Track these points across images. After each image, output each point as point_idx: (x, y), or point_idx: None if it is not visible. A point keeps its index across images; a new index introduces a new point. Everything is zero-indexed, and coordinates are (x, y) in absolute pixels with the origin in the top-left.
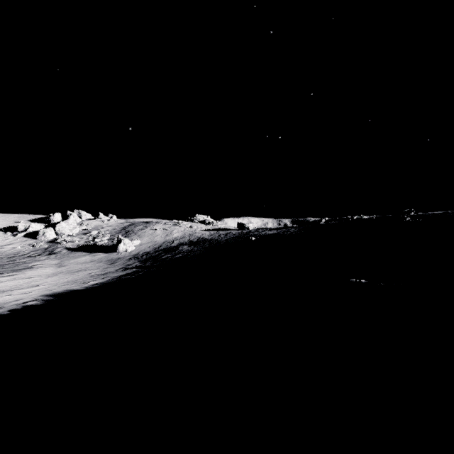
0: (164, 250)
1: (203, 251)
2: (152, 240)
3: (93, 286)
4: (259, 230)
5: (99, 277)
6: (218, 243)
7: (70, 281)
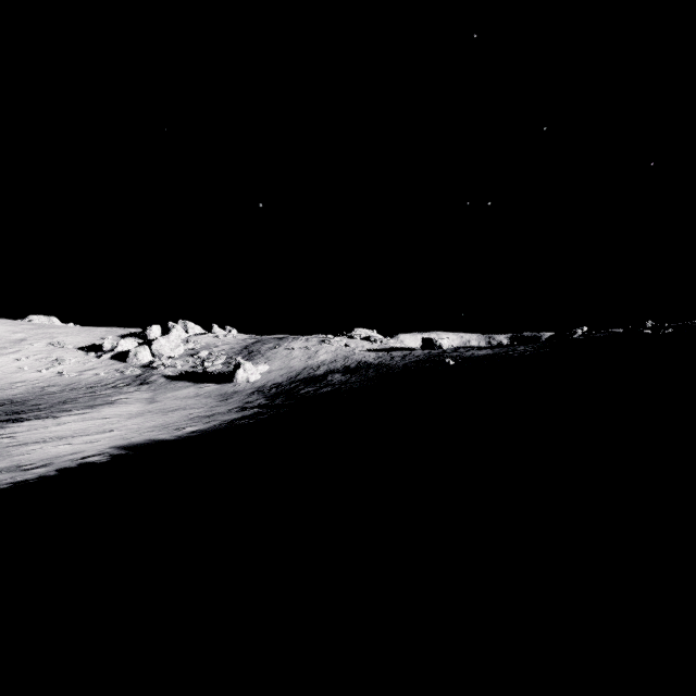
0: (303, 381)
1: (366, 383)
2: (287, 365)
3: (189, 434)
4: (459, 349)
5: (202, 420)
6: (390, 370)
7: (158, 426)
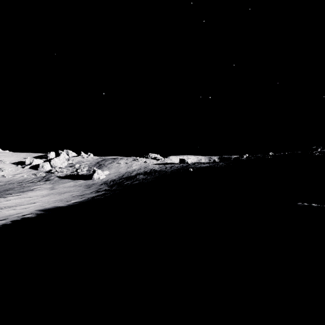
0: (125, 178)
1: (154, 179)
2: (118, 171)
3: (73, 204)
4: (195, 164)
5: (78, 197)
6: (165, 173)
7: (57, 200)
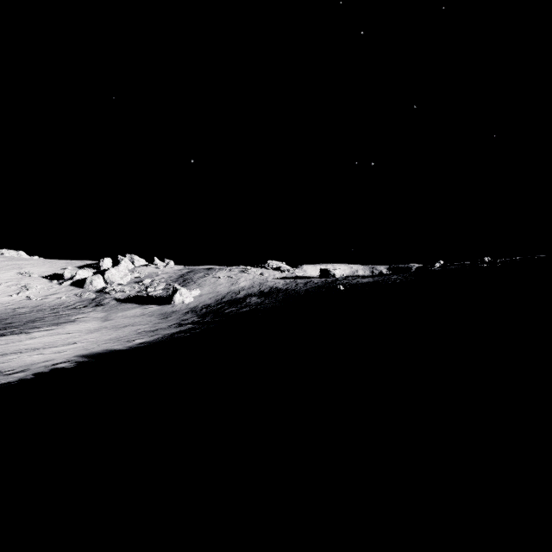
0: (228, 303)
1: (277, 304)
2: (214, 290)
3: (138, 345)
4: (348, 278)
5: (147, 334)
6: (295, 294)
7: (113, 339)
